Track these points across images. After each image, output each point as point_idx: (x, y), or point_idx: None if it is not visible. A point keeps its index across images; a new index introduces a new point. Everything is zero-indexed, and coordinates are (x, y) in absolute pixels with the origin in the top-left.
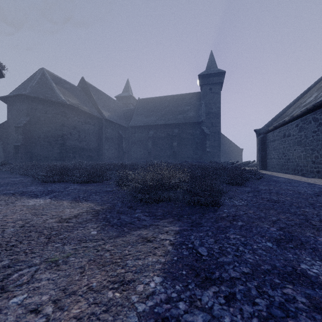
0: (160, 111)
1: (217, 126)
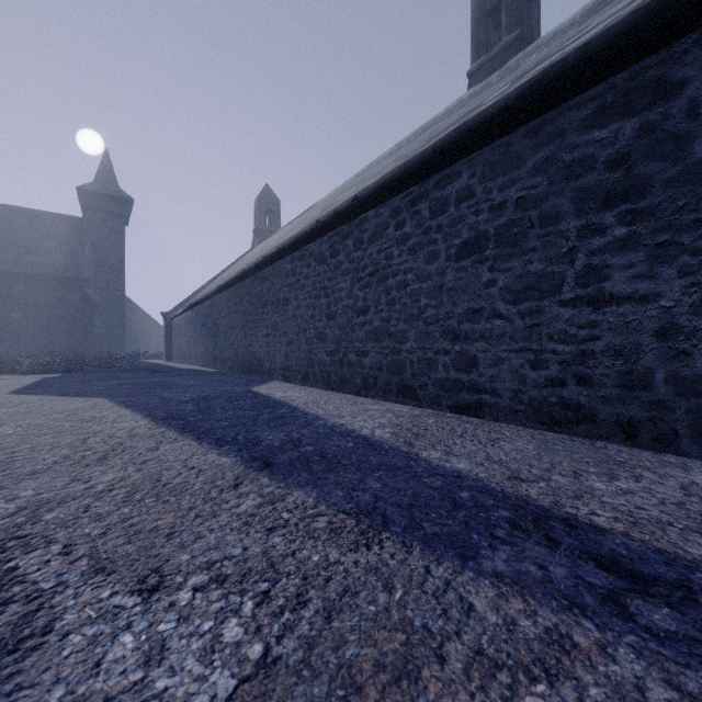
0: None
1: (119, 290)
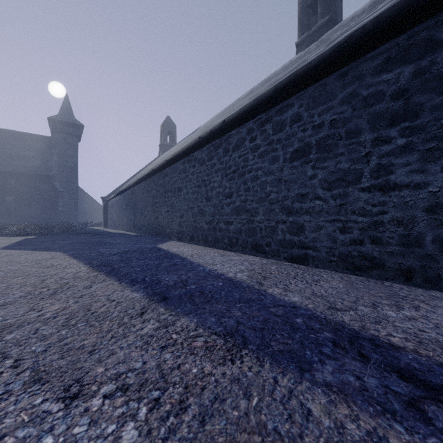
0: None
1: (74, 183)
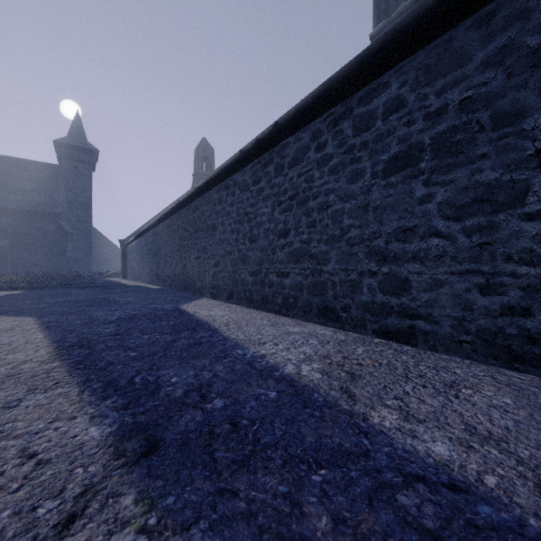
0: None
1: (87, 222)
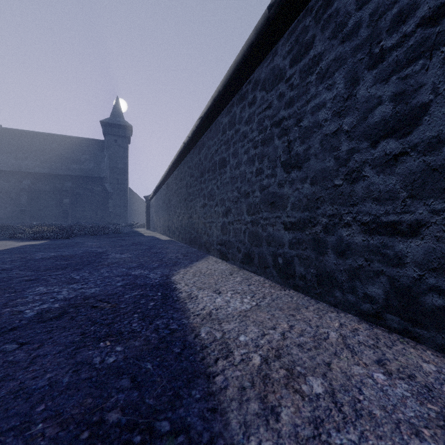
0: (42, 154)
1: (124, 184)
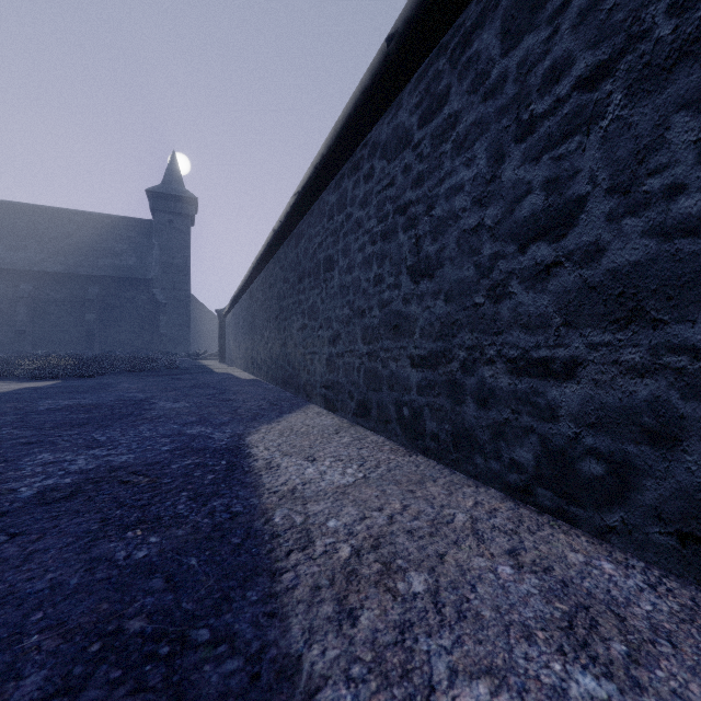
0: (52, 242)
1: (184, 290)
